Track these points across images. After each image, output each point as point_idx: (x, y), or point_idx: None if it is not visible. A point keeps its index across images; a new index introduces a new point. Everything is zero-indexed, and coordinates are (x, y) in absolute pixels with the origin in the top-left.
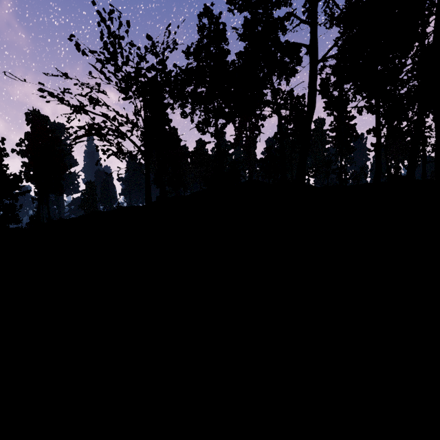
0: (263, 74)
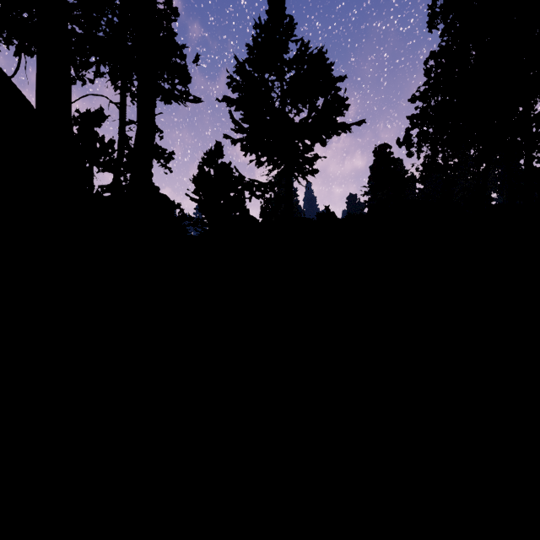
0: None
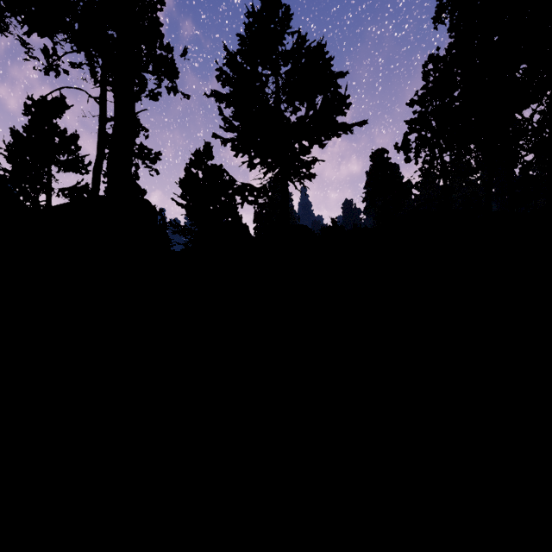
0: None
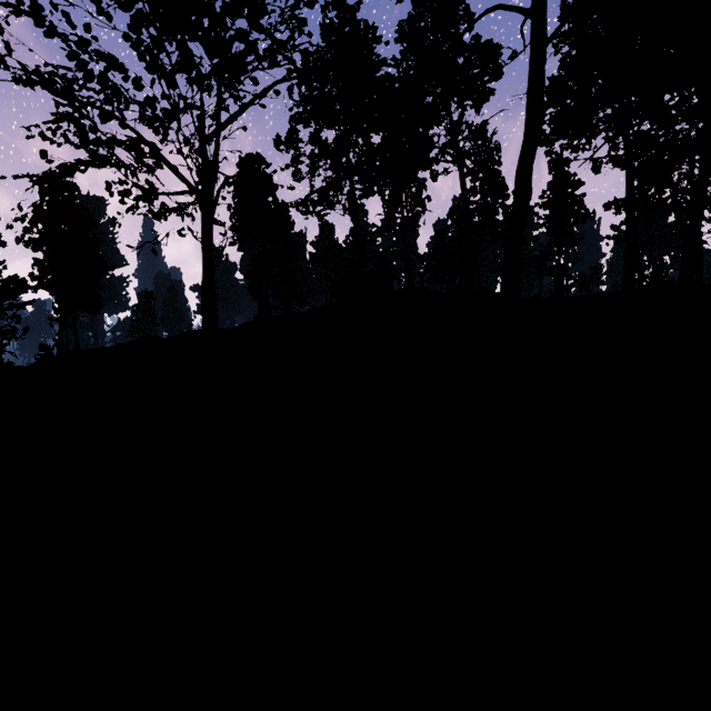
0: (433, 100)
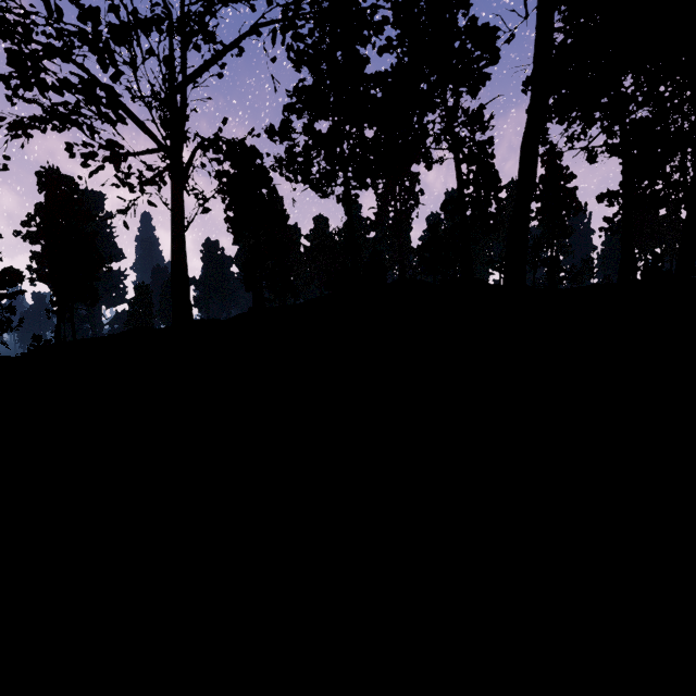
0: (428, 87)
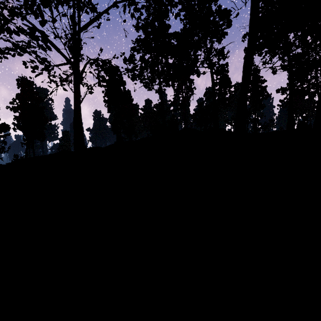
0: (198, 38)
